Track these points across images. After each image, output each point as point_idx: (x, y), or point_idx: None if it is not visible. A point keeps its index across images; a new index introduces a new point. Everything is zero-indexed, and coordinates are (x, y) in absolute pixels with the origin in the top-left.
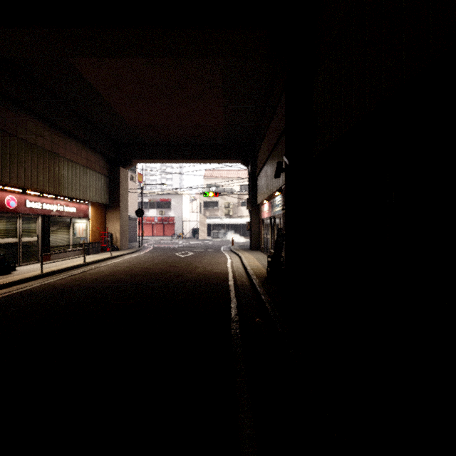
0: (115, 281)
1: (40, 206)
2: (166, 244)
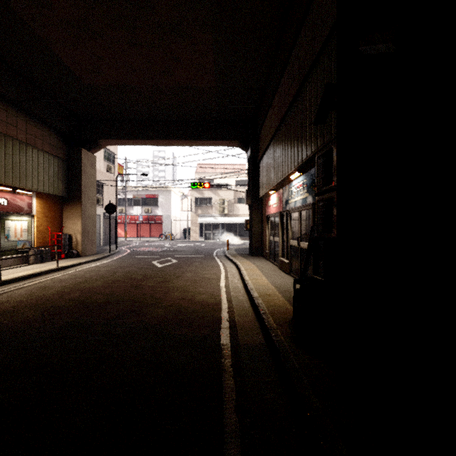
0: None
1: None
2: (149, 246)
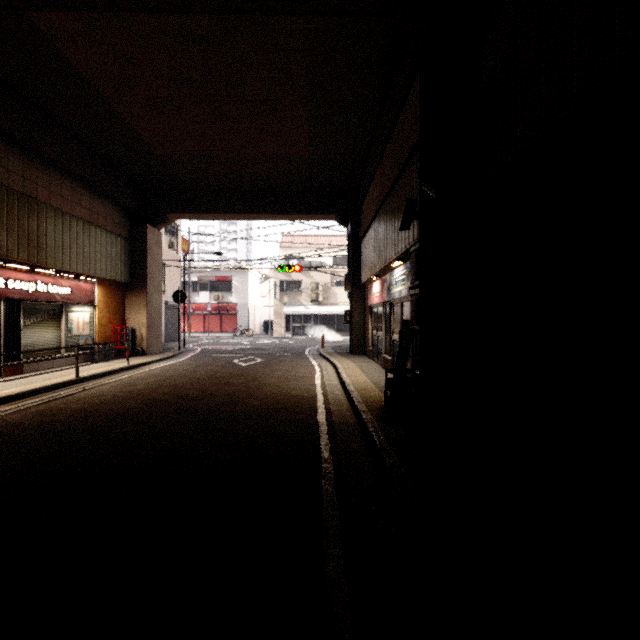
0: (113, 415)
1: (2, 283)
2: (223, 344)
